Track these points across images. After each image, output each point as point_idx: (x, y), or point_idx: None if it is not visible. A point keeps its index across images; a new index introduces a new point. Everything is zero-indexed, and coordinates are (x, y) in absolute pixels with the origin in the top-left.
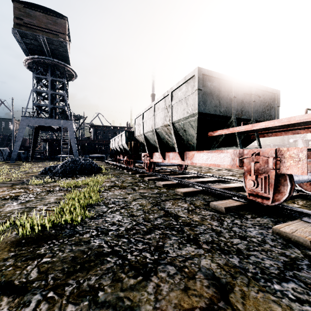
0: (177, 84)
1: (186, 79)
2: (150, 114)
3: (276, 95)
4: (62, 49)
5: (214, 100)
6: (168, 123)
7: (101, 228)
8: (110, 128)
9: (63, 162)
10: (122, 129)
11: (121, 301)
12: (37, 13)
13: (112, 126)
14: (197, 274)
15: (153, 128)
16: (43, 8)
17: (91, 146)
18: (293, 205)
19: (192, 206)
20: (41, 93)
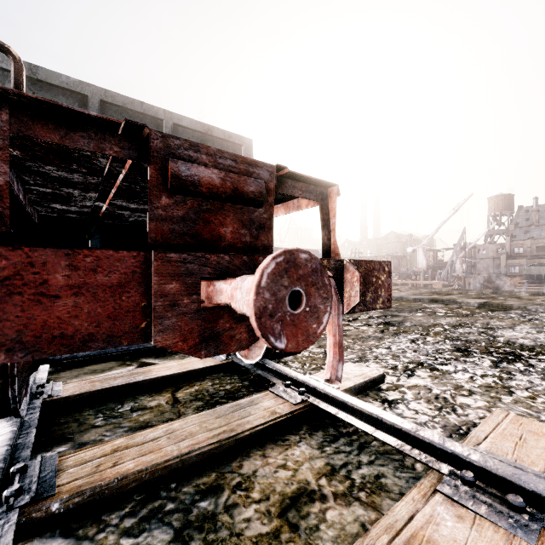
0: None
1: None
2: None
3: (243, 147)
4: None
5: None
6: None
7: None
8: None
9: None
10: None
11: None
12: None
13: None
14: None
15: None
16: None
17: None
18: (154, 399)
19: None
20: None
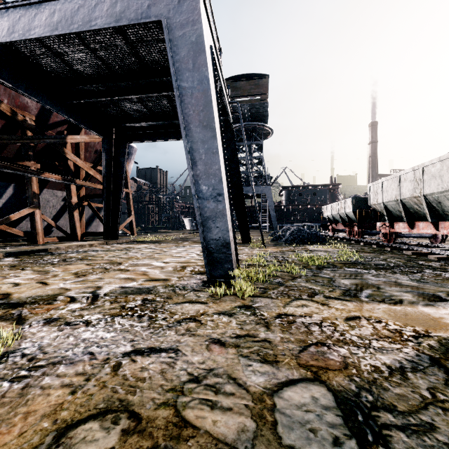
0: (430, 162)
1: (440, 160)
2: (393, 184)
3: None
4: (262, 110)
5: None
6: (419, 195)
7: (377, 264)
8: (307, 188)
9: (289, 231)
10: (324, 188)
11: (406, 274)
12: (242, 83)
13: (310, 185)
14: (443, 275)
15: (398, 198)
16: (246, 75)
17: (283, 214)
18: None
19: (446, 264)
20: (239, 160)
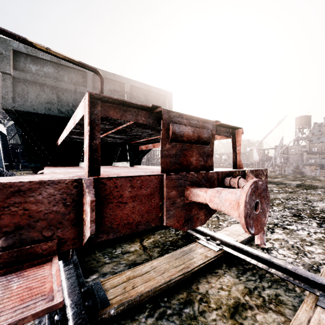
0: None
1: None
2: None
3: (167, 97)
4: None
5: (45, 93)
6: None
7: None
8: None
9: None
10: None
11: None
12: None
13: None
14: None
15: None
16: None
17: None
18: (132, 246)
19: None
20: None
